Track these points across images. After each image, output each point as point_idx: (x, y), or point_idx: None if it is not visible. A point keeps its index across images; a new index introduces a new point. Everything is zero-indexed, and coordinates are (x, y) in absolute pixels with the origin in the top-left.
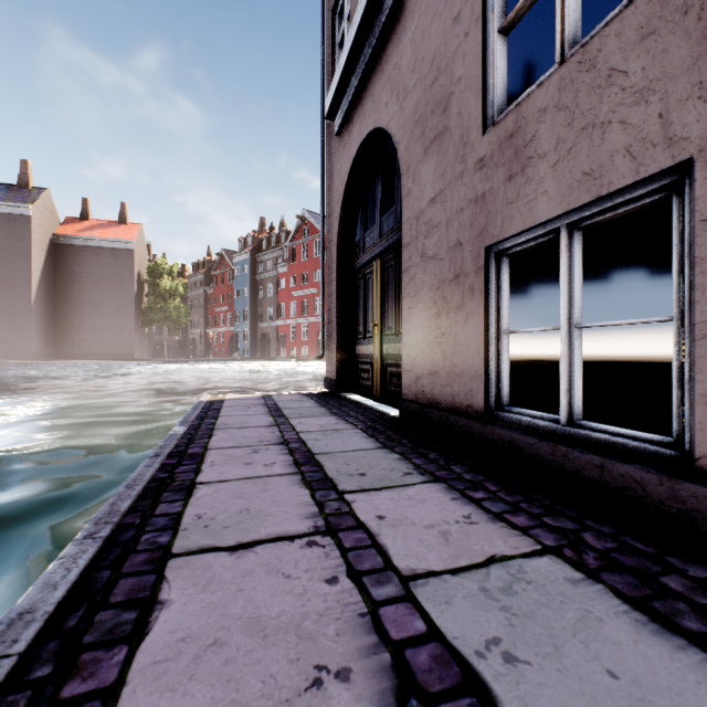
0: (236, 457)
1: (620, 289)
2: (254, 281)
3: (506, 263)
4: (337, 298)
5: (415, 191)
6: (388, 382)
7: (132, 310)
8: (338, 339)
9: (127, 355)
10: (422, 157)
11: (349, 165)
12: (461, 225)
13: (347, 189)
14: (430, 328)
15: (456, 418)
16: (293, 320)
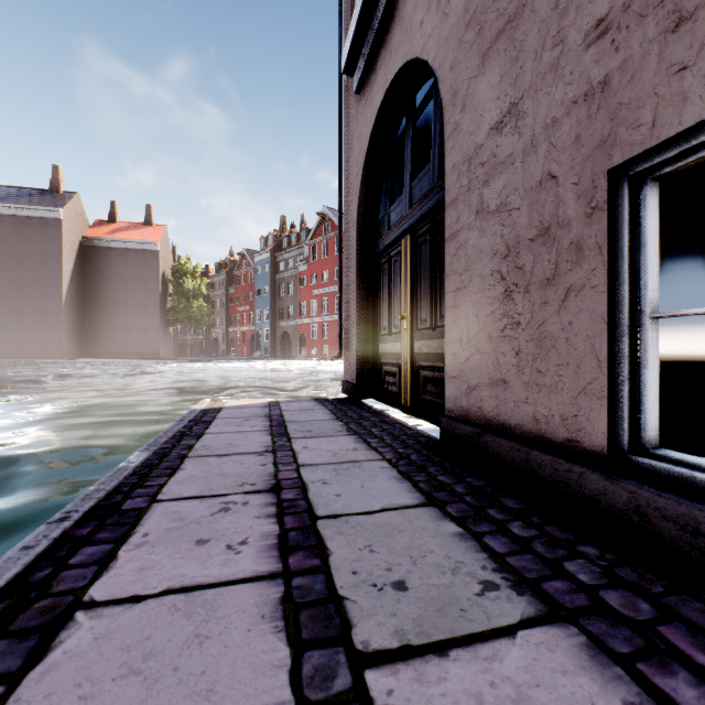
0: (189, 524)
1: (694, 276)
2: (275, 280)
3: (653, 193)
4: (357, 288)
5: (467, 122)
6: (420, 389)
7: (156, 310)
8: (358, 336)
9: (152, 354)
10: (478, 69)
11: (371, 123)
12: (553, 147)
13: (368, 155)
14: (492, 316)
15: (547, 457)
16: (313, 319)
